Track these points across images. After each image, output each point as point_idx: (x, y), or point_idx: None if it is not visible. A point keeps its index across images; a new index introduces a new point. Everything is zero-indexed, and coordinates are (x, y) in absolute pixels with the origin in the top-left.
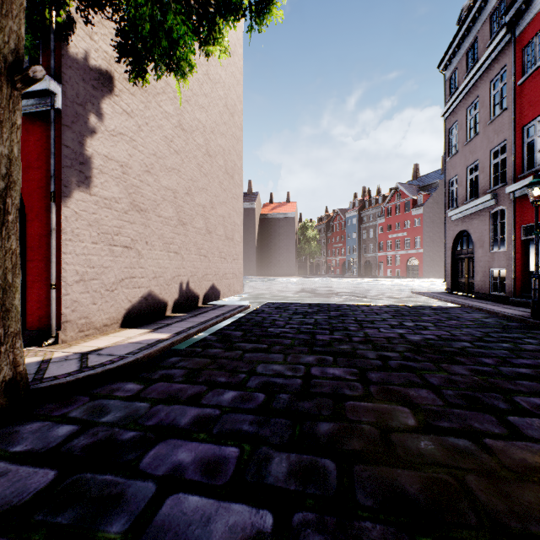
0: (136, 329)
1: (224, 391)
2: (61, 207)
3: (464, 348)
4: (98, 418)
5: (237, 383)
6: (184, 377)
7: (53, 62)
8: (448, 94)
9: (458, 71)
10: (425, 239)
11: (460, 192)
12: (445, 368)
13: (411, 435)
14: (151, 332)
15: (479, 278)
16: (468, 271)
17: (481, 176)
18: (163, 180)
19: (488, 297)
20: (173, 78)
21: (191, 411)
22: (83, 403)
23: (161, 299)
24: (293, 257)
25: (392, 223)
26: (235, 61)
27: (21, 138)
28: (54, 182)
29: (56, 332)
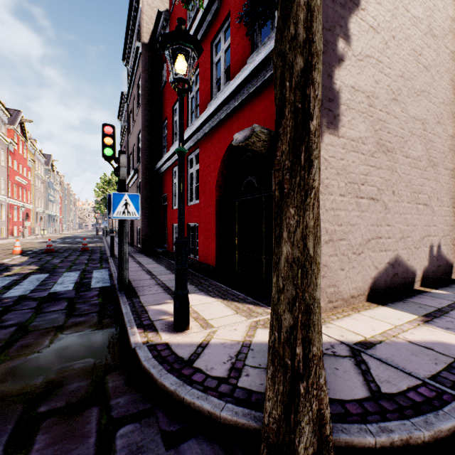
0: (392, 309)
1: None
2: None
3: None
4: None
5: None
6: None
7: None
8: None
9: None
10: None
11: None
12: None
13: None
14: (425, 322)
15: None
16: None
17: None
18: (410, 108)
19: None
20: None
21: None
22: None
23: (408, 266)
24: None
25: None
26: None
27: (273, 98)
28: None
29: None
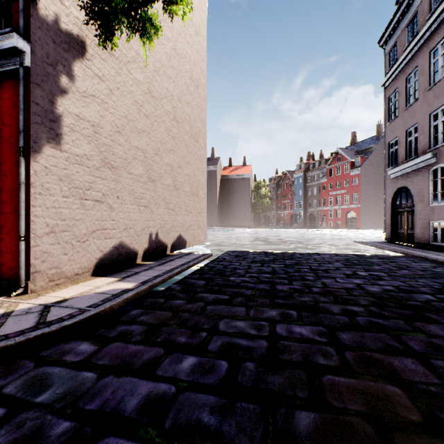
0: (105, 277)
1: (183, 356)
2: (30, 162)
3: (429, 302)
4: (33, 397)
5: (198, 345)
6: (142, 335)
7: (22, 22)
8: (388, 66)
9: (398, 45)
10: (362, 195)
11: (399, 153)
12: (419, 327)
13: (421, 440)
14: (119, 280)
15: (419, 230)
16: (407, 223)
17: (420, 137)
18: (133, 140)
19: (427, 247)
20: (139, 40)
21: (142, 387)
22: (25, 372)
23: (132, 248)
24: (248, 211)
25: (333, 182)
26: (200, 40)
27: None
28: (23, 138)
29: (26, 283)
